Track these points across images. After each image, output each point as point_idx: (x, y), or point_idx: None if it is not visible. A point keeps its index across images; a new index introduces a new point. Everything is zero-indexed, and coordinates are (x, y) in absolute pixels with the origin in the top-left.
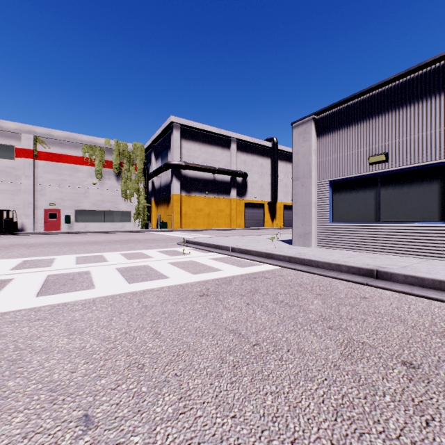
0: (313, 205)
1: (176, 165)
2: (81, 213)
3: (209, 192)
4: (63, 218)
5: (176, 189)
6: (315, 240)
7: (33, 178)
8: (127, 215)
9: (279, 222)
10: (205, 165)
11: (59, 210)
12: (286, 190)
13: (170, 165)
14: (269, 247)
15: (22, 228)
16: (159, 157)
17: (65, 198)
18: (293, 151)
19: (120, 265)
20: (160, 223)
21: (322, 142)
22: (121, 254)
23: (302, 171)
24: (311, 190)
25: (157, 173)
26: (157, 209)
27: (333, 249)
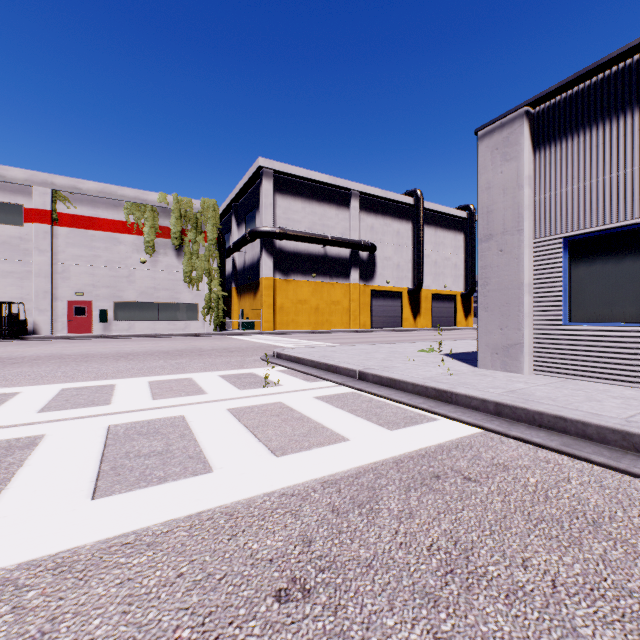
0: (527, 288)
1: (268, 233)
2: (123, 306)
3: (318, 274)
4: (96, 315)
5: (267, 270)
6: (530, 360)
7: (51, 253)
8: (193, 310)
9: (424, 319)
10: (311, 232)
11: (90, 302)
12: (435, 270)
13: (257, 232)
14: (434, 371)
15: (34, 329)
16: (242, 222)
17: (99, 284)
18: (479, 185)
19: (125, 415)
20: (244, 322)
21: (547, 160)
22: (149, 384)
23: (501, 221)
24: (521, 259)
25: (239, 246)
26: (239, 301)
27: (576, 381)
